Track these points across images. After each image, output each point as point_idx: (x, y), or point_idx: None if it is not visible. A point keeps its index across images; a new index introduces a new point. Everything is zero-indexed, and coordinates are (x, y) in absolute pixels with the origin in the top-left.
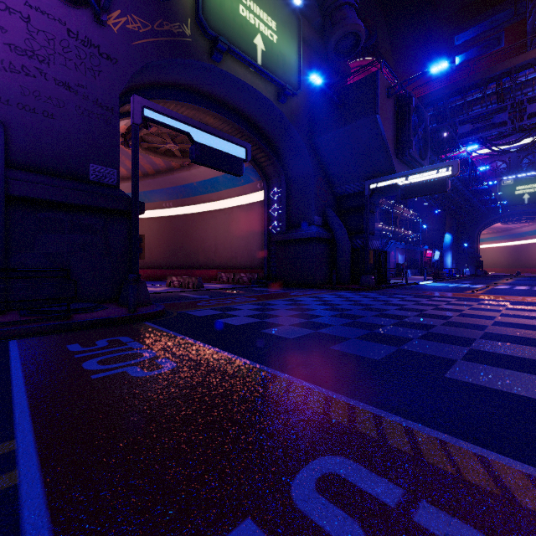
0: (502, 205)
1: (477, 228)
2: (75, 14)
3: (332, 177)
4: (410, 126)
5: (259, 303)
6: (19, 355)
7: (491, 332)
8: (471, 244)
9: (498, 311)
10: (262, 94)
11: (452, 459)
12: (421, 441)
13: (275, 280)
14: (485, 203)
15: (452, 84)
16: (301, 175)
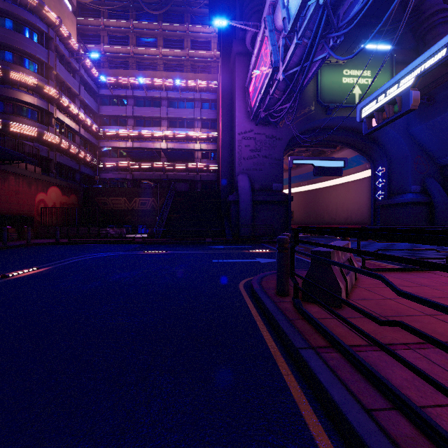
0: None
1: None
2: (268, 128)
3: (432, 152)
4: None
5: None
6: (267, 245)
7: None
8: None
9: None
10: None
11: None
12: None
13: None
14: None
15: None
16: (399, 156)
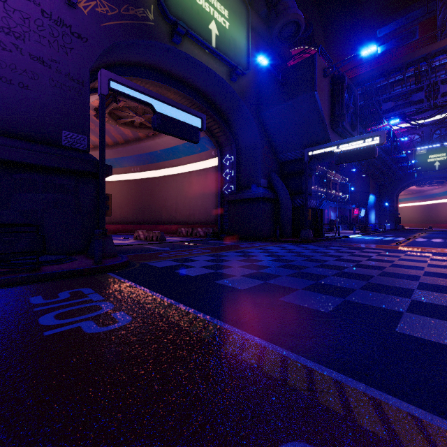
0: (416, 171)
1: (396, 190)
2: None
3: (276, 145)
4: (343, 102)
5: (213, 255)
6: None
7: (425, 282)
8: (391, 203)
9: (425, 261)
10: (216, 73)
11: (435, 446)
12: (393, 419)
13: (227, 234)
14: (403, 169)
15: (377, 67)
16: (249, 144)
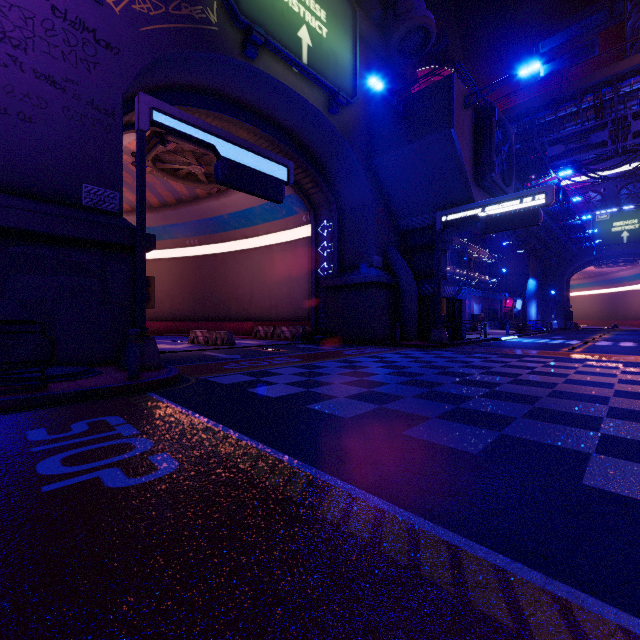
0: (596, 245)
1: (567, 272)
2: None
3: (395, 207)
4: (492, 144)
5: (304, 365)
6: None
7: (617, 406)
8: (560, 291)
9: (613, 375)
10: (308, 101)
11: None
12: (595, 636)
13: (324, 336)
14: (576, 243)
15: (541, 95)
16: (356, 205)
